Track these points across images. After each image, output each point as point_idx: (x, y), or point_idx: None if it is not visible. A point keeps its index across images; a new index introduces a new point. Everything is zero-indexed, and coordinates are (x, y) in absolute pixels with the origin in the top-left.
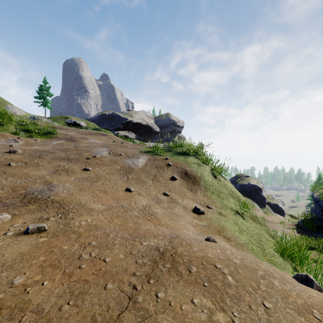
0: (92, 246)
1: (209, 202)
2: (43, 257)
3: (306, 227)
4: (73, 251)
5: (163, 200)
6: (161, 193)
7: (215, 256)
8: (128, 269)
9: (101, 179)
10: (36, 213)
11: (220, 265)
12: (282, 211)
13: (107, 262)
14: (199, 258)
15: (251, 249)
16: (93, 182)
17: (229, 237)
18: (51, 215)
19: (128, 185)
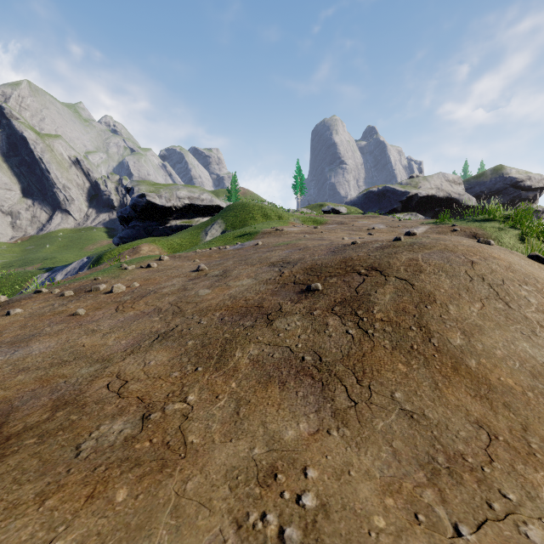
0: None
1: None
2: None
3: None
4: None
5: None
6: None
7: None
8: None
9: None
10: None
11: None
12: None
13: None
14: None
15: None
16: None
17: None
18: None
19: None
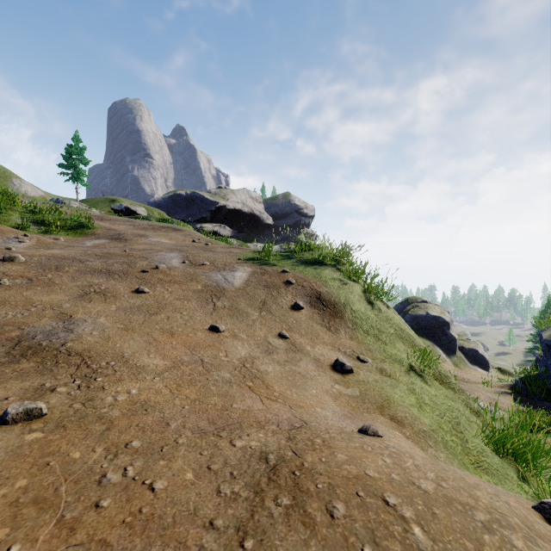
0: (131, 450)
1: (361, 350)
2: (25, 479)
3: (529, 392)
4: (91, 463)
5: (277, 348)
6: (274, 333)
7: (382, 475)
8: (199, 511)
9: (166, 310)
10: (32, 378)
11: (394, 497)
12: (484, 362)
13: (157, 492)
14: (349, 479)
15: (441, 441)
16: (150, 315)
17: (402, 420)
18: (61, 381)
19: (215, 321)
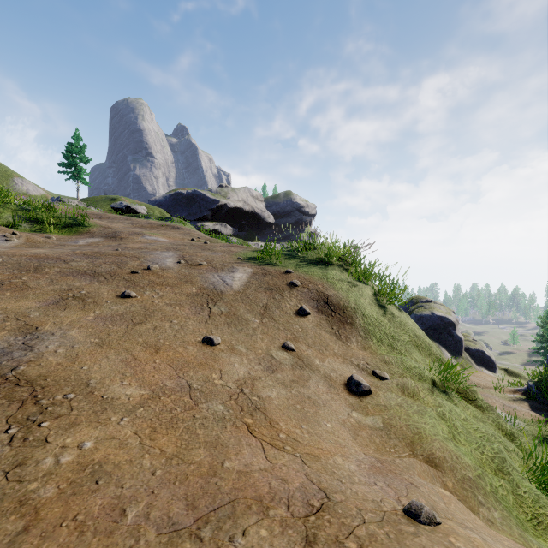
0: None
1: (376, 363)
2: None
3: (546, 398)
4: None
5: (282, 363)
6: (277, 344)
7: None
8: None
9: (154, 318)
10: None
11: None
12: (491, 363)
13: None
14: None
15: (491, 490)
16: (133, 325)
17: (440, 463)
18: None
19: (210, 330)
